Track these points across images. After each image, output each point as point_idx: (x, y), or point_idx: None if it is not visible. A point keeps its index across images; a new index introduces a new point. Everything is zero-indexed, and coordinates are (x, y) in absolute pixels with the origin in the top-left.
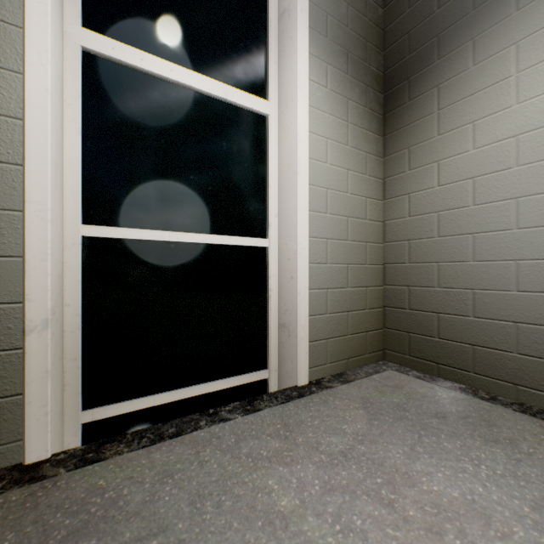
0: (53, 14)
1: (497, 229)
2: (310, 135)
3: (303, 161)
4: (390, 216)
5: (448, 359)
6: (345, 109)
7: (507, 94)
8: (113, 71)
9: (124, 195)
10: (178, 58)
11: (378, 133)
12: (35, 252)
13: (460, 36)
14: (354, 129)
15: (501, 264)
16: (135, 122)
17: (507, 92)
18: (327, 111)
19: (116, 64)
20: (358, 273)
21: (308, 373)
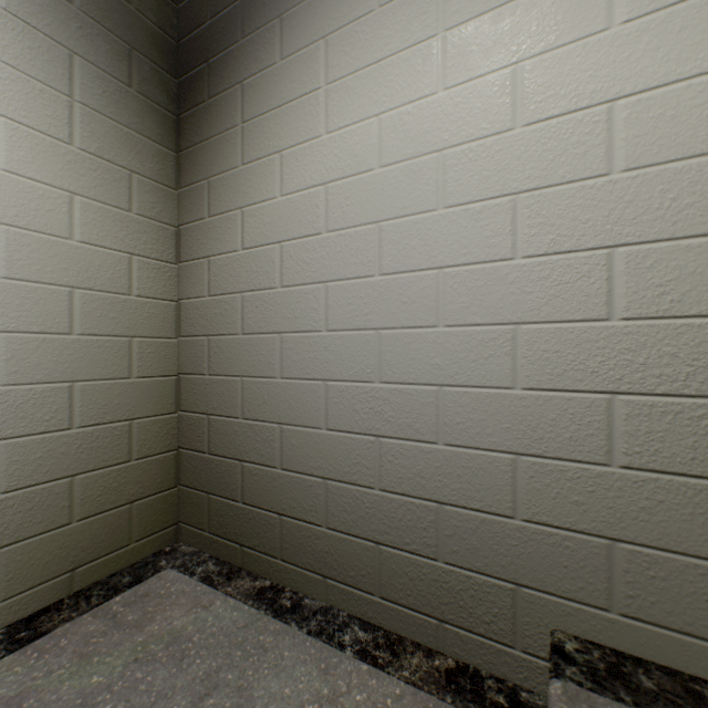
0: None
1: (307, 328)
2: None
3: None
4: (187, 291)
5: (254, 537)
6: (64, 69)
7: (317, 116)
8: None
9: None
10: None
11: (166, 142)
12: None
13: (267, 8)
14: (93, 117)
15: (310, 385)
16: None
17: (316, 111)
18: None
19: None
20: (106, 396)
21: None
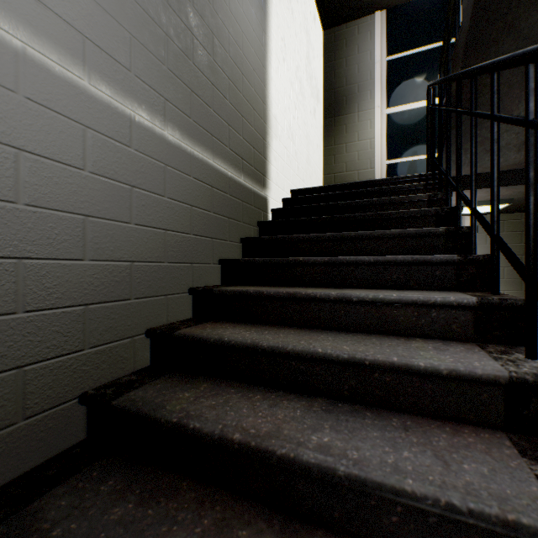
0: (380, 111)
1: None
2: None
3: None
4: None
5: None
6: None
7: None
8: (393, 116)
9: (396, 150)
10: (414, 100)
11: None
12: (377, 166)
13: None
14: None
15: None
16: (399, 128)
17: None
18: None
19: (394, 113)
20: None
21: None
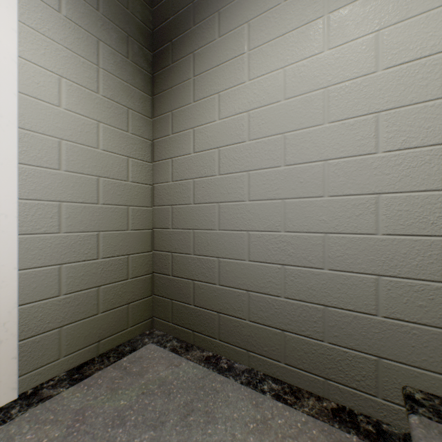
0: None
1: (236, 199)
2: (26, 63)
3: (6, 93)
4: (158, 179)
5: (201, 326)
6: (94, 49)
7: (243, 70)
8: None
9: None
10: None
11: (146, 90)
12: None
13: (210, 6)
14: (109, 77)
15: (238, 234)
16: None
17: (242, 67)
18: (61, 42)
19: None
20: (115, 240)
21: (16, 385)
